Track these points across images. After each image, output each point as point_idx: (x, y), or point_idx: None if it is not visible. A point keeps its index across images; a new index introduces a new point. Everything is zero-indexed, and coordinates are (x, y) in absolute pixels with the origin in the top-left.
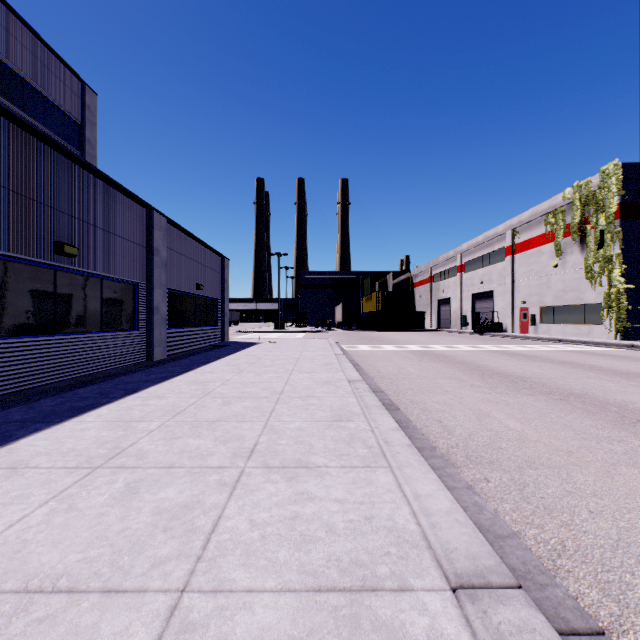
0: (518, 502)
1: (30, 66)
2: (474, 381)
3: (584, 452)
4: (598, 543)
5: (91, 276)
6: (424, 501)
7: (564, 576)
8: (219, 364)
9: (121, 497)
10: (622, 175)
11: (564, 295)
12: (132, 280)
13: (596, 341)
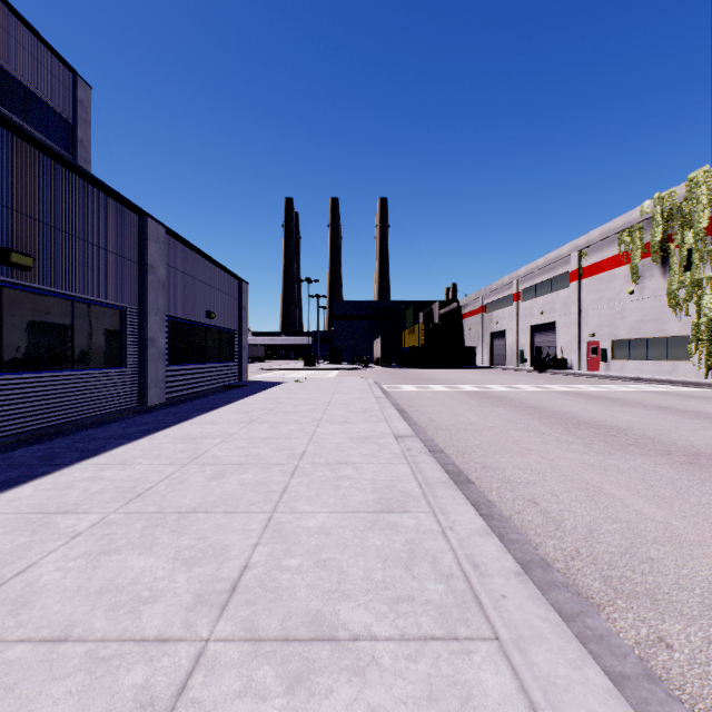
0: None
1: (6, 48)
2: (559, 434)
3: None
4: None
5: (57, 296)
6: None
7: None
8: (227, 411)
9: None
10: None
11: (642, 326)
12: (117, 304)
13: (684, 380)
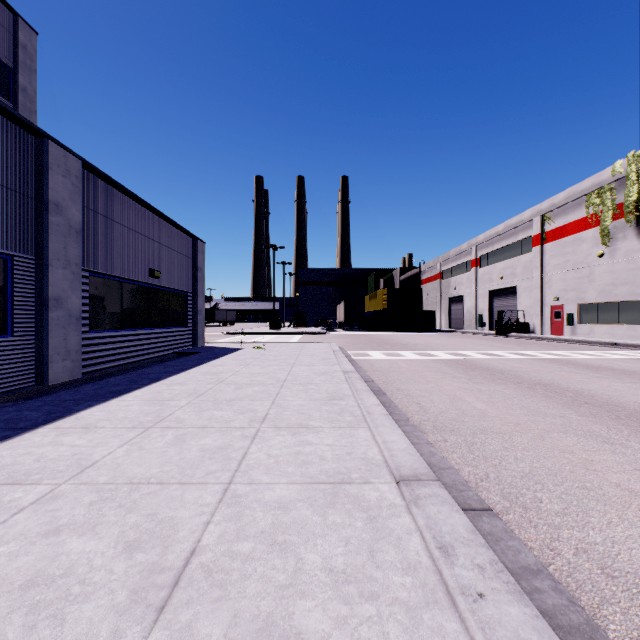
0: None
1: None
2: (635, 442)
3: None
4: None
5: None
6: None
7: None
8: (136, 398)
9: None
10: None
11: (613, 289)
12: None
13: None
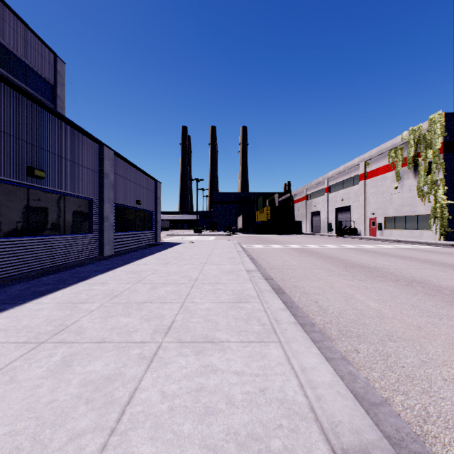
0: (384, 371)
1: (16, 42)
2: (340, 271)
3: (431, 327)
4: None
5: (56, 193)
6: (309, 374)
7: (432, 442)
8: (151, 258)
9: (56, 369)
10: (444, 122)
11: (402, 208)
12: (88, 196)
13: (426, 241)
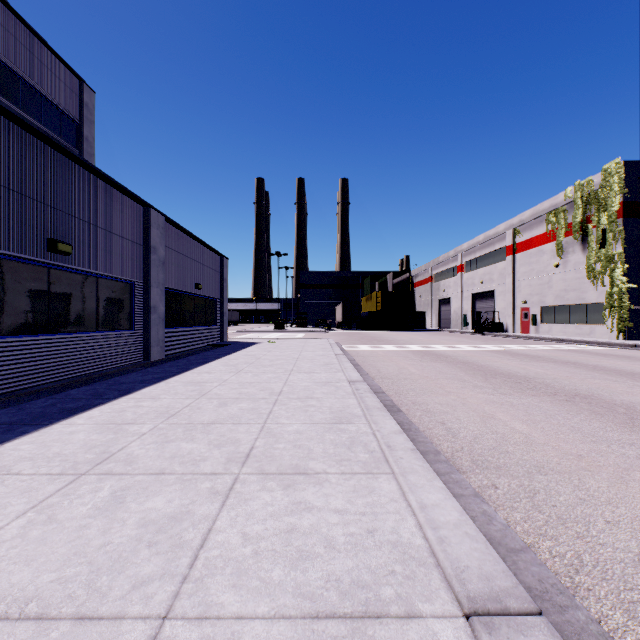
0: (529, 511)
1: (27, 63)
2: (477, 381)
3: (595, 456)
4: (618, 557)
5: (86, 274)
6: (431, 512)
7: (584, 595)
8: (217, 364)
9: (105, 507)
10: (624, 174)
11: (565, 295)
12: (129, 279)
13: (598, 341)
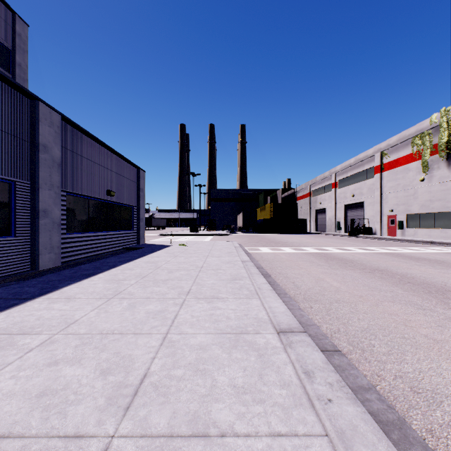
0: None
1: None
2: (440, 308)
3: None
4: None
5: None
6: None
7: None
8: (100, 278)
9: None
10: None
11: (431, 204)
12: (3, 177)
13: None
